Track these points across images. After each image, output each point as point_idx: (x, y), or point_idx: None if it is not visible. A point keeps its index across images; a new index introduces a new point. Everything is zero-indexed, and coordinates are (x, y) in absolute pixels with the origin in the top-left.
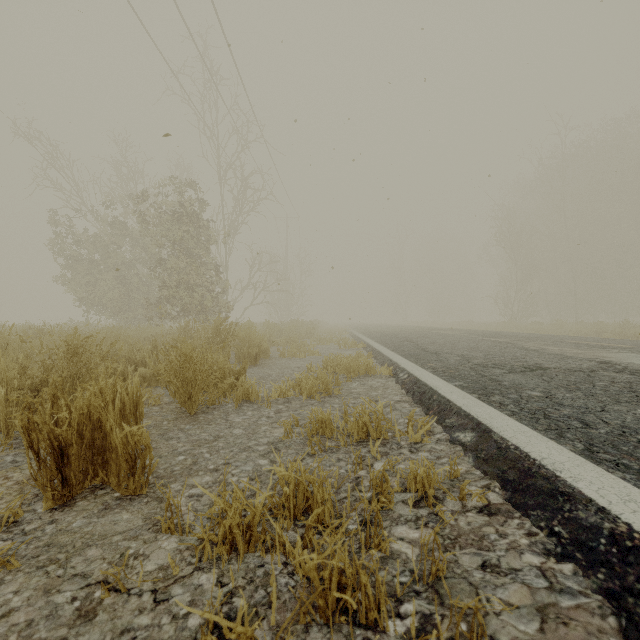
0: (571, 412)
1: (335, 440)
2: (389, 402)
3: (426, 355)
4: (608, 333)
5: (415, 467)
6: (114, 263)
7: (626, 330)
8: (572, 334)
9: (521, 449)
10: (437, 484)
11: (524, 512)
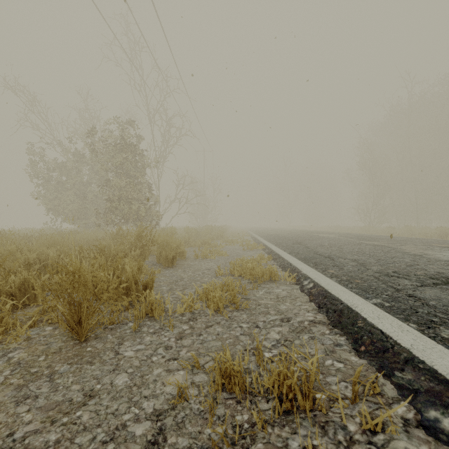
0: None
1: (247, 408)
2: (303, 323)
3: (321, 259)
4: None
5: None
6: (74, 183)
7: None
8: (421, 236)
9: None
10: None
11: None
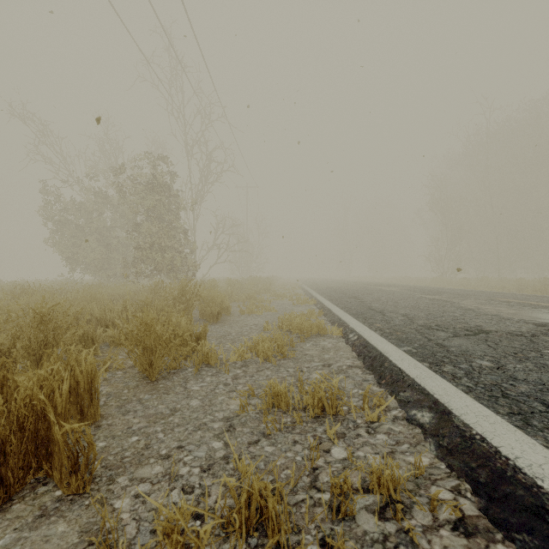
0: (528, 389)
1: (290, 415)
2: (341, 367)
3: (372, 314)
4: (529, 289)
5: (378, 465)
6: (96, 227)
7: (546, 286)
8: (497, 289)
9: (488, 441)
10: (400, 481)
11: (506, 533)
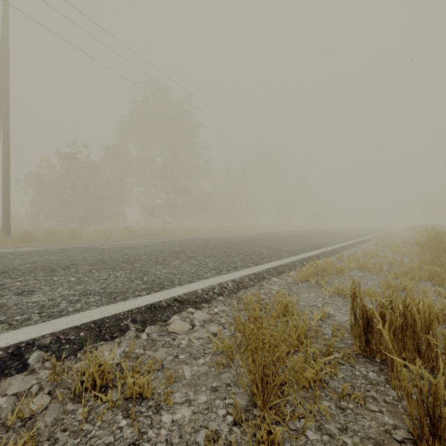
0: None
1: None
2: None
3: None
4: None
5: None
6: None
7: None
8: None
9: None
10: None
11: None
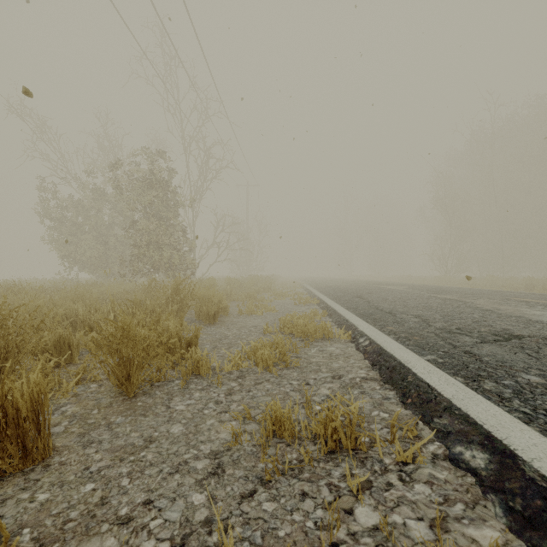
0: None
1: (296, 449)
2: (354, 379)
3: (381, 315)
4: (539, 288)
5: None
6: (93, 225)
7: None
8: (505, 288)
9: None
10: None
11: None
